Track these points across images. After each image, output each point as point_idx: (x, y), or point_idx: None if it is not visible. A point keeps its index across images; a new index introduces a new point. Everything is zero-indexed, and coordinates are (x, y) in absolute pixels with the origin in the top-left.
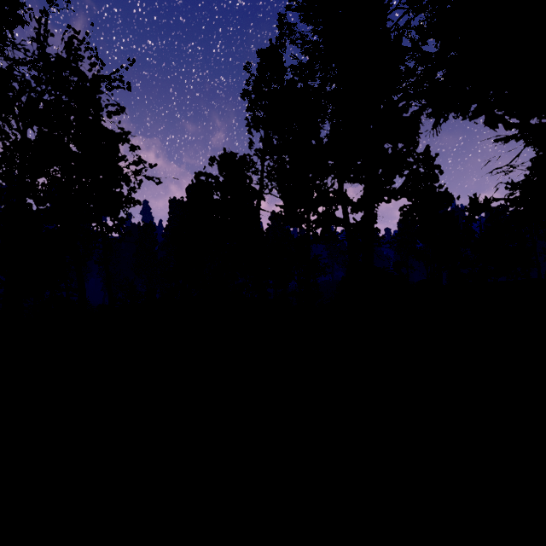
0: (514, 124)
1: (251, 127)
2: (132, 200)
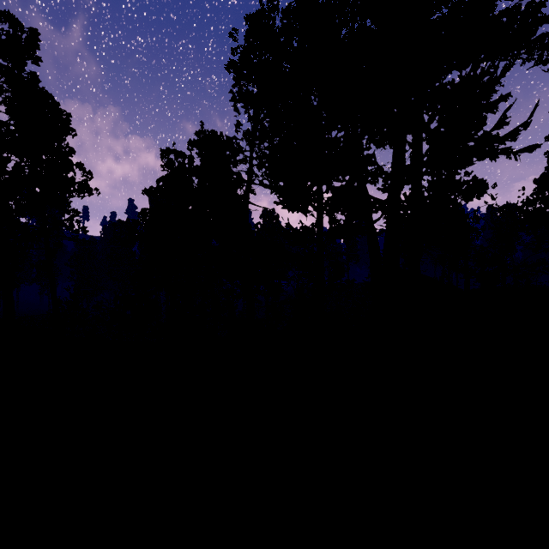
0: None
1: (237, 101)
2: (86, 187)
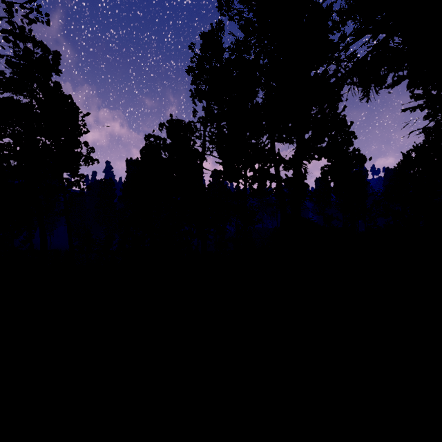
0: (420, 96)
1: (194, 97)
2: (91, 158)
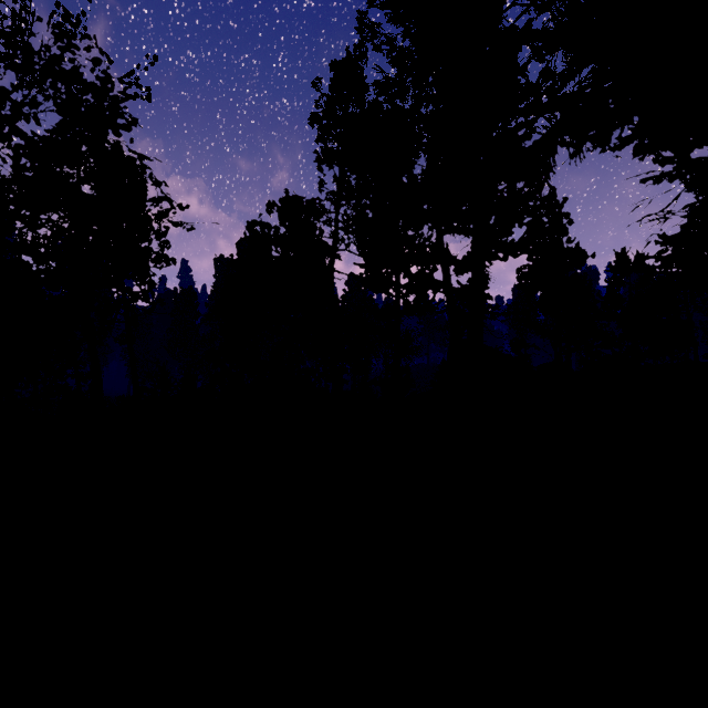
0: (668, 159)
1: (321, 162)
2: (165, 257)
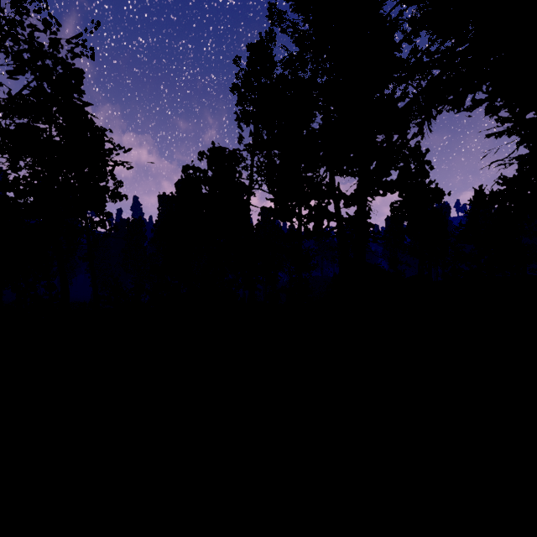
0: (507, 119)
1: (240, 121)
2: (118, 194)
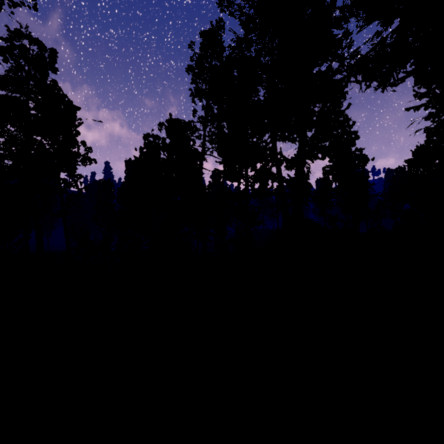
0: (424, 95)
1: (194, 97)
2: (88, 158)
